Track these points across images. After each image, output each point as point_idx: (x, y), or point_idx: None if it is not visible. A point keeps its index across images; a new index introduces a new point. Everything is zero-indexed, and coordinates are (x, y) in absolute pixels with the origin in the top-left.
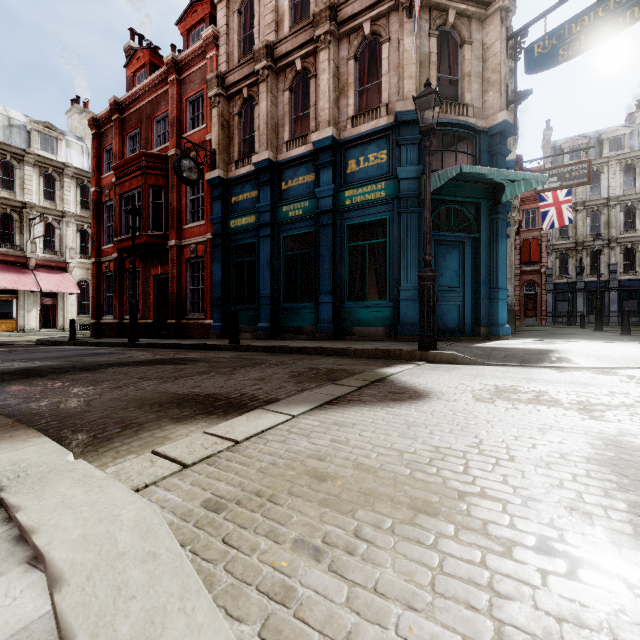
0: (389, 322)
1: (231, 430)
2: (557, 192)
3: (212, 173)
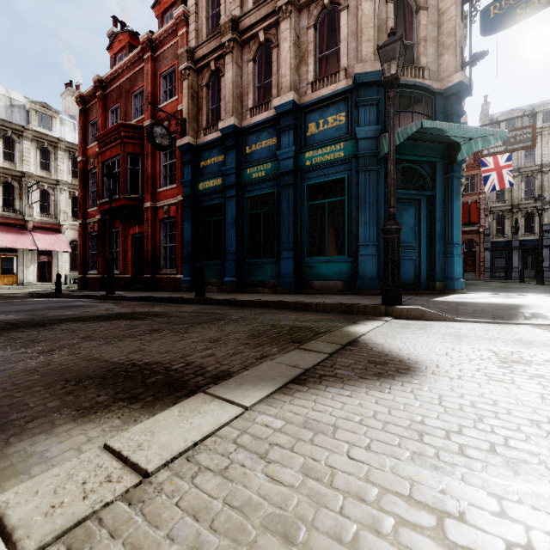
0: (348, 276)
1: (147, 441)
2: (498, 158)
3: (182, 140)
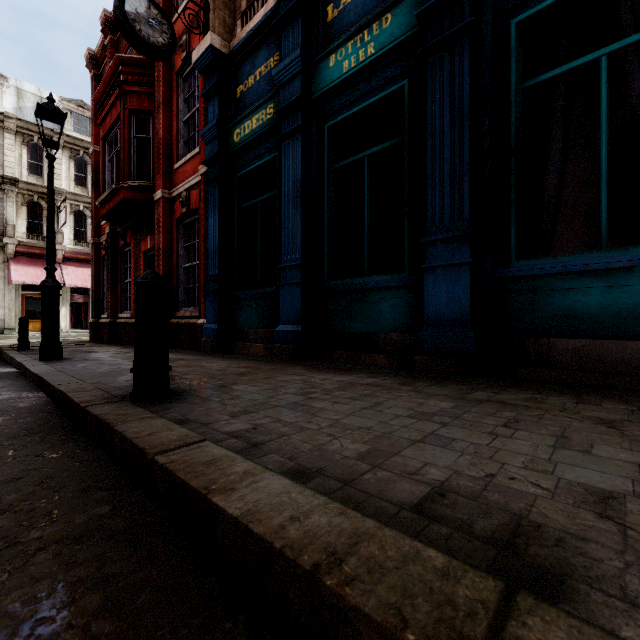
0: None
1: None
2: None
3: (201, 44)
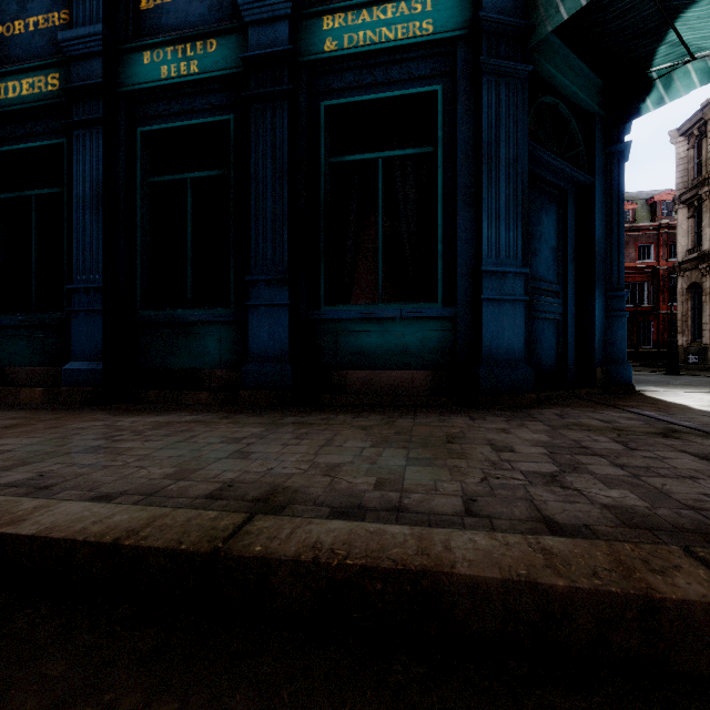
0: (443, 357)
1: None
2: None
3: None
